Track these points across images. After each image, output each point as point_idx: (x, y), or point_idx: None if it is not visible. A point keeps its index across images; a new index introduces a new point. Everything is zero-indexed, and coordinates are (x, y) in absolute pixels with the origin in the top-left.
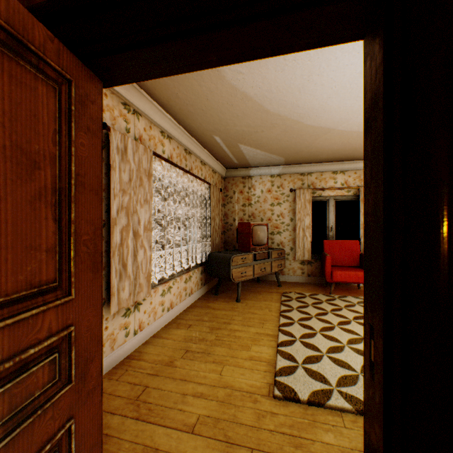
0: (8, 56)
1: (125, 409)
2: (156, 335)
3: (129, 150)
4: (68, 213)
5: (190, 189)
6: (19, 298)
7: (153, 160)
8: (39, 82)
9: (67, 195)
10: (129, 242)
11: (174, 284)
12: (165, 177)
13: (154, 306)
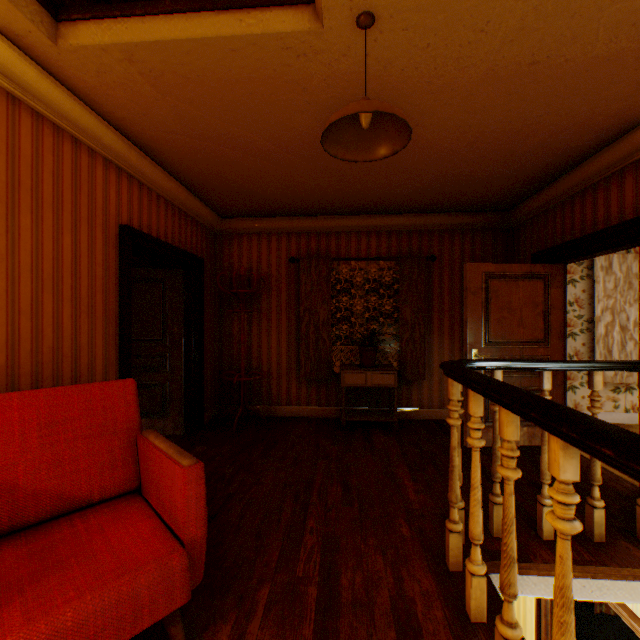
0: (529, 280)
1: None
2: None
3: (612, 264)
4: (546, 318)
5: None
6: (531, 342)
7: None
8: (537, 282)
9: (546, 312)
10: (612, 334)
11: None
12: None
13: None
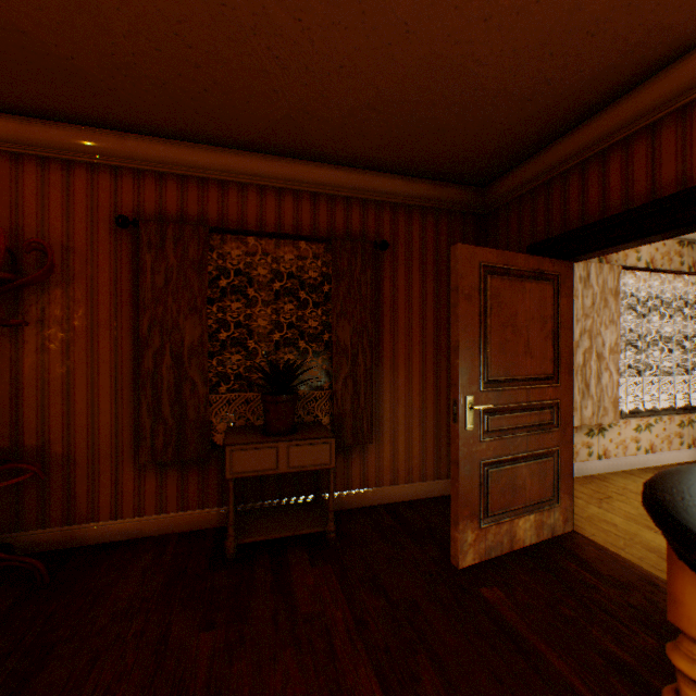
0: (537, 282)
1: (587, 499)
2: (625, 472)
3: (590, 275)
4: (555, 342)
5: (691, 294)
6: (539, 378)
7: (621, 274)
8: (546, 285)
9: (555, 333)
10: (590, 364)
11: (655, 423)
12: (641, 288)
13: (623, 438)
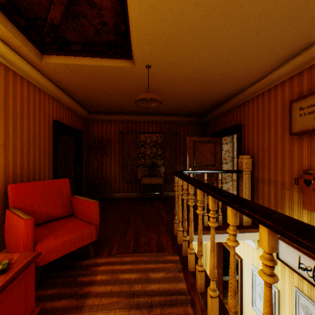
0: (209, 143)
1: None
2: None
3: None
4: (215, 157)
5: None
6: (210, 165)
7: None
8: (212, 144)
9: (215, 155)
10: None
11: None
12: None
13: None
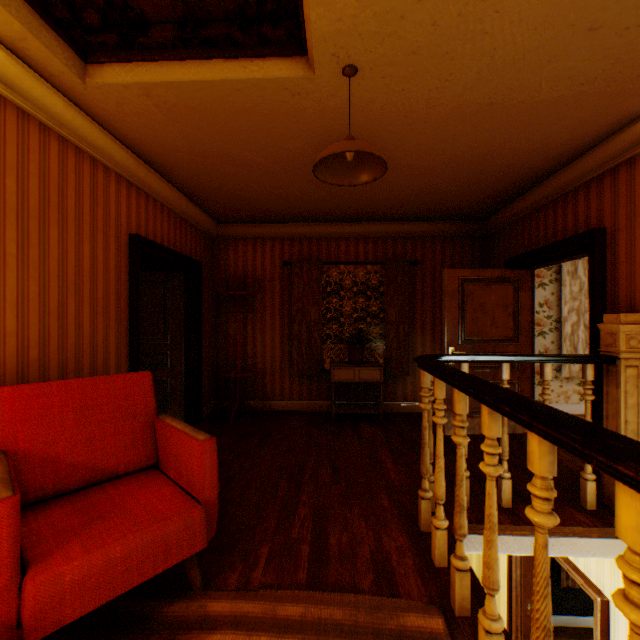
0: (500, 284)
1: None
2: None
3: (578, 269)
4: (516, 318)
5: None
6: (503, 340)
7: None
8: (507, 285)
9: (516, 313)
10: (578, 333)
11: None
12: None
13: None
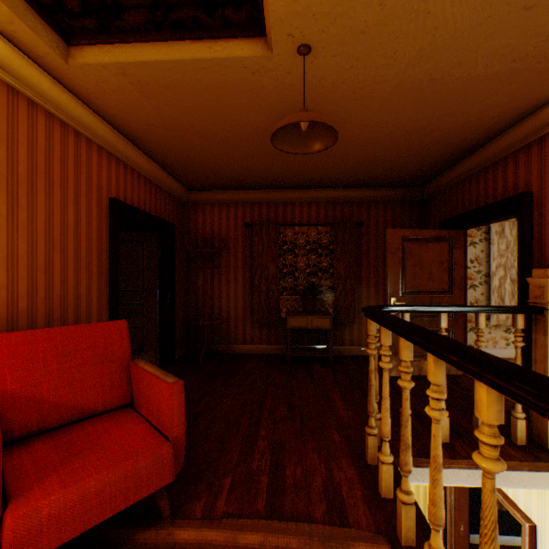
0: (437, 243)
1: None
2: None
3: (505, 230)
4: (450, 273)
5: None
6: (439, 292)
7: None
8: (443, 244)
9: (450, 268)
10: (505, 286)
11: None
12: None
13: None
